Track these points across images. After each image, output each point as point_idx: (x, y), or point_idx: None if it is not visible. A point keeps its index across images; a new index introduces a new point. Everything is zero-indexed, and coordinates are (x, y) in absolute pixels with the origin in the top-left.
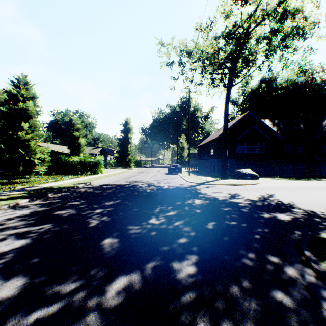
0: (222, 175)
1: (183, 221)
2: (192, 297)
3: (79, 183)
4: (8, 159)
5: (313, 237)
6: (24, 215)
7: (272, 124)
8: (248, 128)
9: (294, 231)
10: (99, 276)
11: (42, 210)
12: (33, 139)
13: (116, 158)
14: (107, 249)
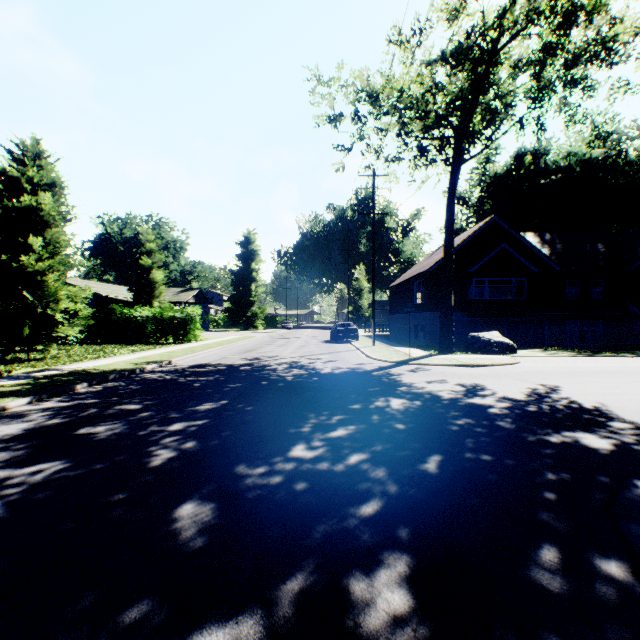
0: (443, 345)
1: (368, 454)
2: None
3: (147, 362)
4: None
5: None
6: (8, 437)
7: (541, 241)
8: (493, 250)
9: (633, 479)
10: (149, 626)
11: (52, 424)
12: (53, 271)
13: (227, 311)
14: (184, 535)
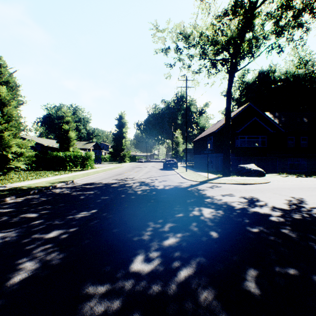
0: (224, 171)
1: (194, 267)
2: None
3: (59, 182)
4: None
5: None
6: None
7: (273, 116)
8: (250, 120)
9: None
10: None
11: None
12: (8, 130)
13: (110, 153)
14: None
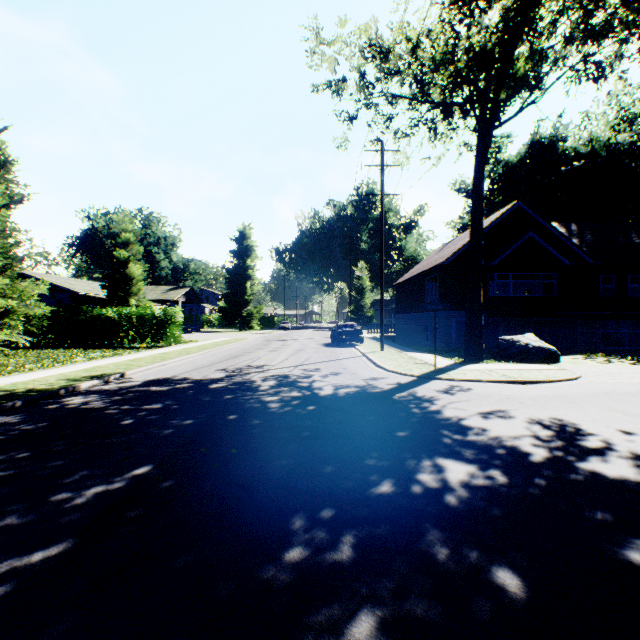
0: (470, 351)
1: None
2: None
3: (89, 376)
4: None
5: None
6: None
7: (567, 231)
8: (519, 239)
9: None
10: None
11: None
12: None
13: (220, 310)
14: None
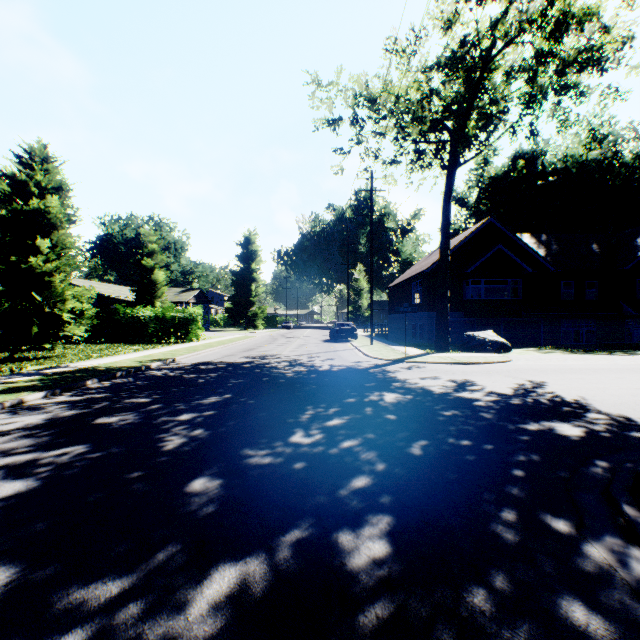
0: (439, 344)
1: (360, 439)
2: (383, 618)
3: (152, 360)
4: (9, 311)
5: (638, 473)
6: (31, 426)
7: (537, 242)
8: (490, 251)
9: (595, 459)
10: (175, 565)
11: (69, 415)
12: (59, 272)
13: (227, 311)
14: (198, 502)
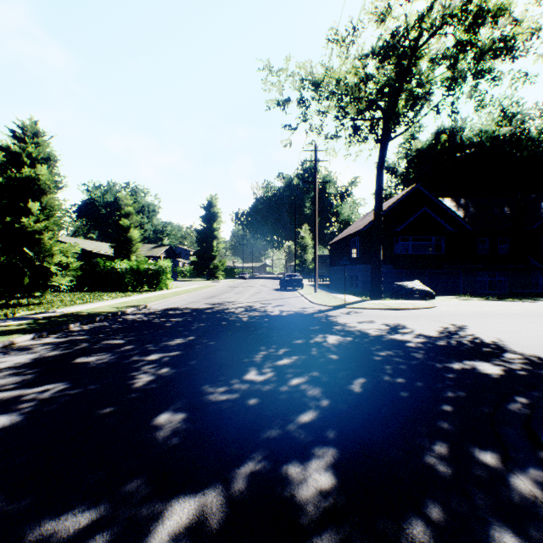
0: (373, 292)
1: (306, 377)
2: None
3: (127, 306)
4: (4, 264)
5: None
6: (18, 365)
7: (456, 205)
8: (416, 212)
9: (514, 396)
10: (139, 496)
11: (53, 355)
12: (48, 231)
13: (193, 264)
14: (163, 436)
